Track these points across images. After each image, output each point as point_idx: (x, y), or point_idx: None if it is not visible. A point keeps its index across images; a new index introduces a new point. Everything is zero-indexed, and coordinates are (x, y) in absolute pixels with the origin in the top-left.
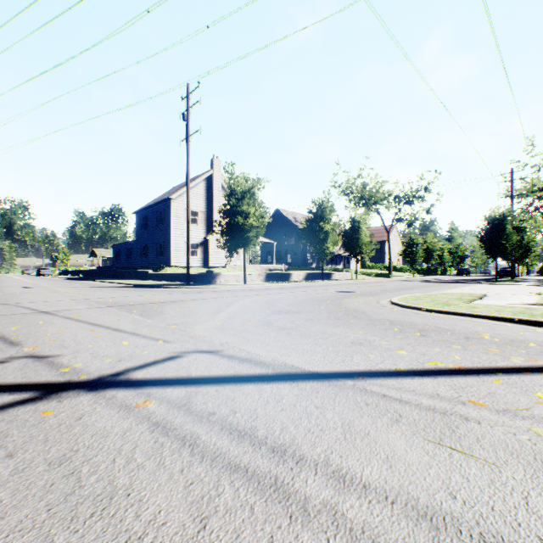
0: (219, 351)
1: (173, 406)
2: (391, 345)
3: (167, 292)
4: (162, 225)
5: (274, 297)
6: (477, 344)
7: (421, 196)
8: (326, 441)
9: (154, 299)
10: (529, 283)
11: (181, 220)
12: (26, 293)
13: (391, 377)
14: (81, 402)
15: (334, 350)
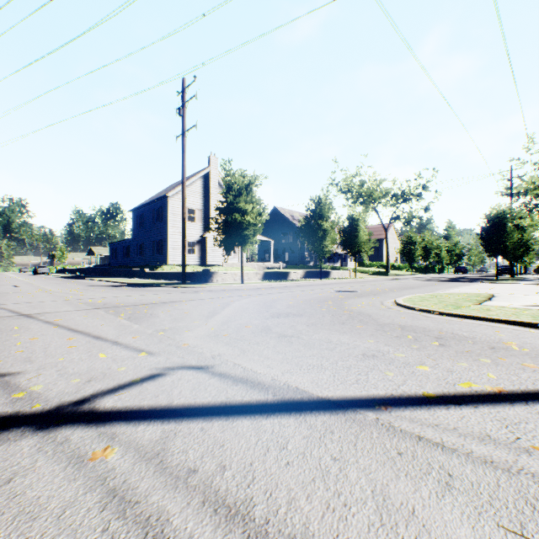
0: (209, 367)
1: (141, 458)
2: (409, 358)
3: (161, 291)
4: (159, 223)
5: (272, 297)
6: (507, 356)
7: (418, 194)
8: (354, 529)
9: (147, 300)
10: (531, 282)
11: (177, 218)
12: (15, 293)
13: (421, 406)
14: (19, 450)
15: (345, 366)
